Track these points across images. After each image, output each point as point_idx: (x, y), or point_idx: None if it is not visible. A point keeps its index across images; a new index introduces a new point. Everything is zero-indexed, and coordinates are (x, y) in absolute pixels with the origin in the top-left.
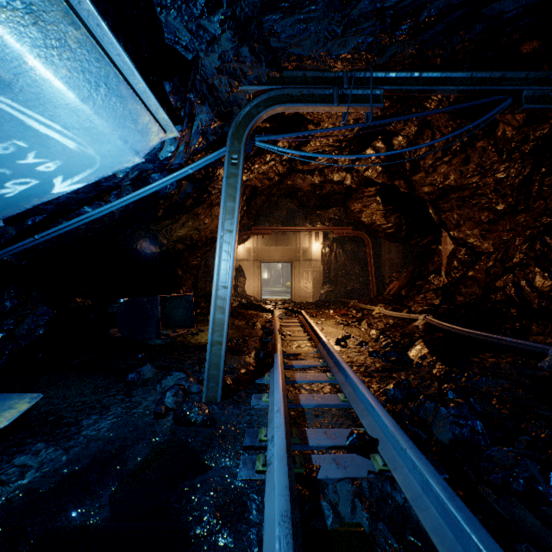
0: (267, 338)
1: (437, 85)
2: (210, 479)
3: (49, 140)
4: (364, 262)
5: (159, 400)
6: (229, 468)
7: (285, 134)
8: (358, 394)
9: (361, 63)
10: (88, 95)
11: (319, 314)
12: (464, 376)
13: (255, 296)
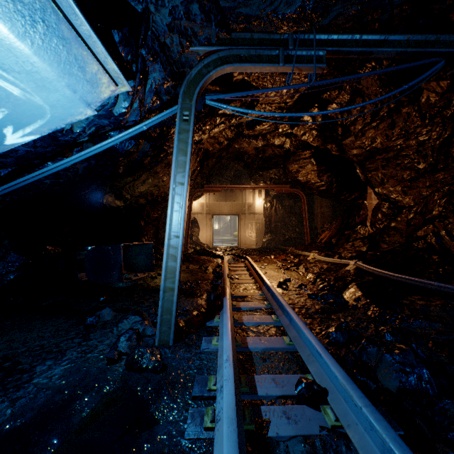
0: (217, 281)
1: (376, 47)
2: (155, 437)
3: None
4: (299, 215)
5: (114, 344)
6: (177, 424)
7: (233, 93)
8: (303, 338)
9: (306, 24)
10: (23, 31)
11: (262, 259)
12: (398, 318)
13: (208, 243)
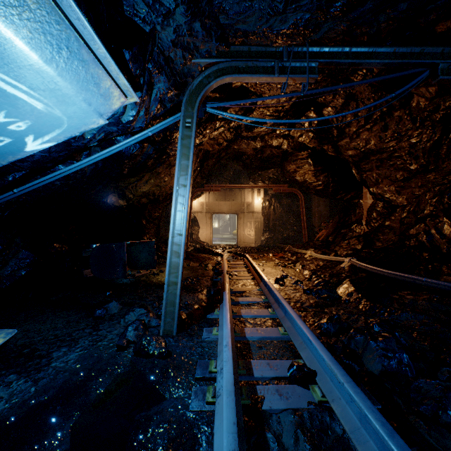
0: (217, 278)
1: (365, 59)
2: (164, 410)
3: (17, 100)
4: (297, 214)
5: (122, 334)
6: (182, 399)
7: (232, 102)
8: (296, 328)
9: (299, 38)
10: (50, 57)
11: (260, 257)
12: (387, 311)
13: (207, 242)
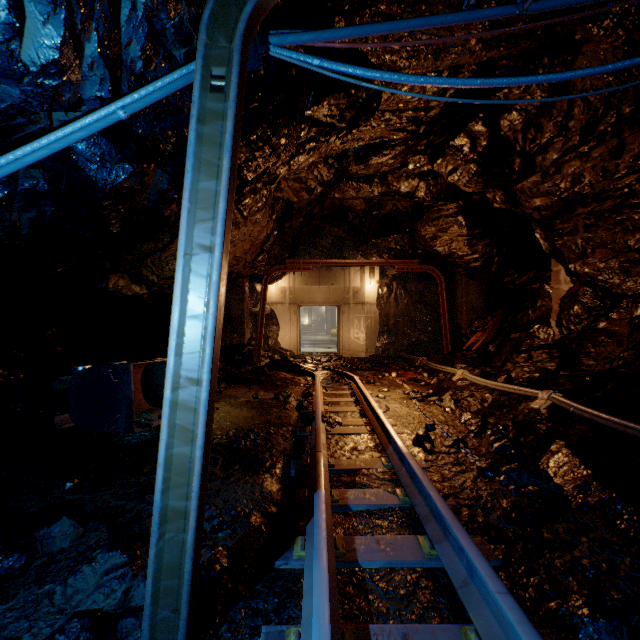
0: (304, 430)
1: None
2: None
3: None
4: (433, 306)
5: None
6: None
7: (336, 29)
8: None
9: None
10: None
11: (378, 379)
12: None
13: (292, 349)
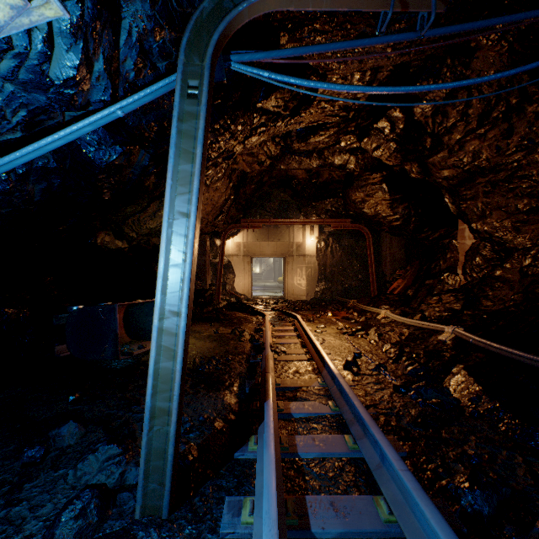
0: (256, 357)
1: None
2: None
3: None
4: (362, 258)
5: (50, 527)
6: None
7: (281, 50)
8: (420, 519)
9: None
10: None
11: (316, 317)
12: None
13: (245, 294)
